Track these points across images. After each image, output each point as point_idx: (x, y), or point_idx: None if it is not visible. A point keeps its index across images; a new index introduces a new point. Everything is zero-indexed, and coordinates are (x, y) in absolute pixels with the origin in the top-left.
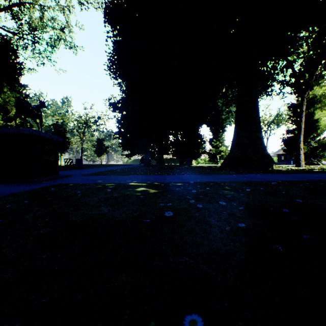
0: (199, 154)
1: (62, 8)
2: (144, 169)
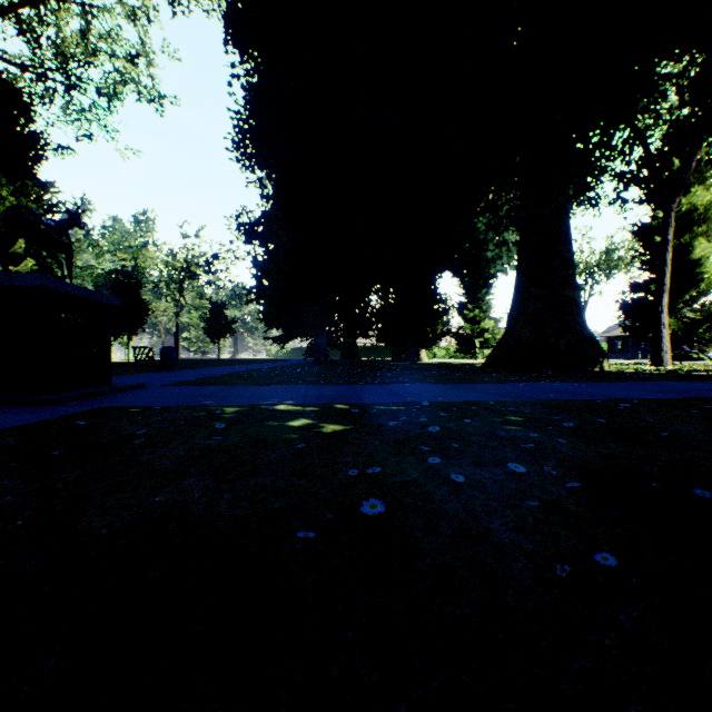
0: (437, 337)
1: (131, 12)
2: (315, 370)
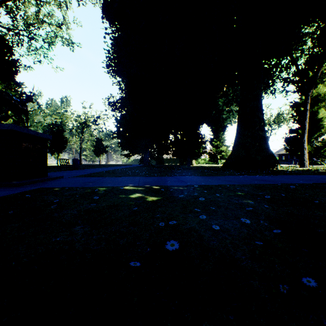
0: (200, 154)
1: (59, 4)
2: (143, 169)
